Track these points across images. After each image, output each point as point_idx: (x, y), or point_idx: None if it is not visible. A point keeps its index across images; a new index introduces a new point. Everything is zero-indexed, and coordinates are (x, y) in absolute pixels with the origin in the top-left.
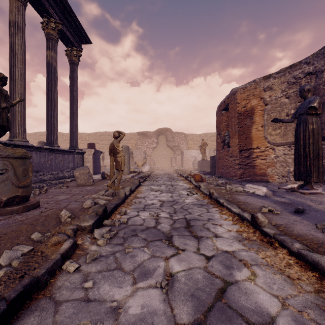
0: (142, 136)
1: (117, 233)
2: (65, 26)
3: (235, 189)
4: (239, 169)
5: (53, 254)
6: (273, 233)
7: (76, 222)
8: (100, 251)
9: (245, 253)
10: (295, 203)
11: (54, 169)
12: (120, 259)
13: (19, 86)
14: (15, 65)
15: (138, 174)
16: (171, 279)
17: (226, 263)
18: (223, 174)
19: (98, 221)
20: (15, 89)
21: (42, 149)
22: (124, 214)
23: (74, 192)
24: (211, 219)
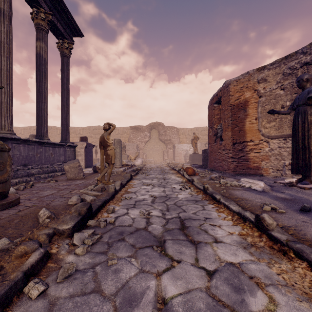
0: (135, 130)
1: (100, 237)
2: (56, 17)
3: (229, 183)
4: (233, 163)
5: (14, 272)
6: (285, 239)
7: (53, 224)
8: (77, 263)
9: (255, 266)
10: (298, 199)
11: (43, 163)
12: (100, 275)
13: (5, 76)
14: (1, 54)
15: (130, 168)
16: (165, 308)
17: (234, 283)
18: (215, 168)
19: (80, 222)
20: (1, 79)
21: (30, 142)
22: (112, 212)
23: (62, 187)
24: (208, 218)
